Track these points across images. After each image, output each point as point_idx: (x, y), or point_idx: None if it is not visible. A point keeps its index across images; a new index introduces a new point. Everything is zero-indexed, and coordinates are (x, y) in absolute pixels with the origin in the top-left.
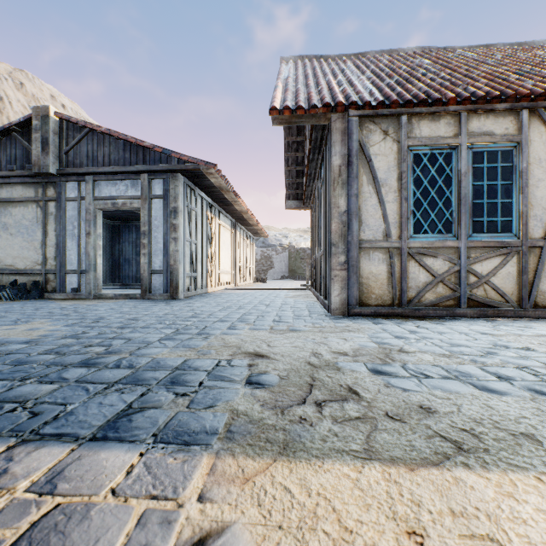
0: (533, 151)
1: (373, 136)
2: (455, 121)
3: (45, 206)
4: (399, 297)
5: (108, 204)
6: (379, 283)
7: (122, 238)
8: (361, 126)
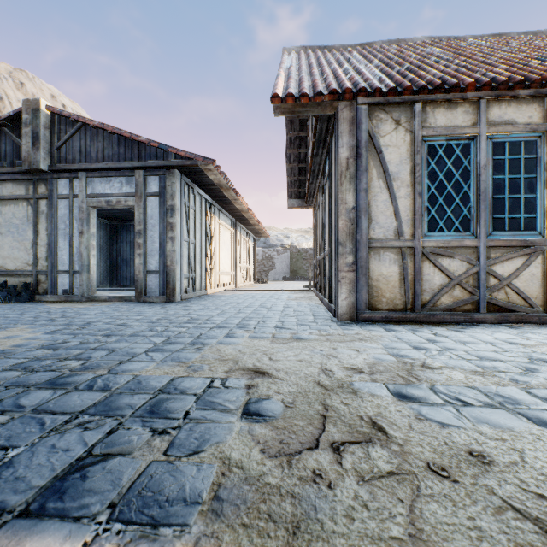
0: None
1: (383, 125)
2: (473, 109)
3: (36, 204)
4: (412, 301)
5: (102, 202)
6: (390, 286)
7: (120, 238)
8: (370, 115)
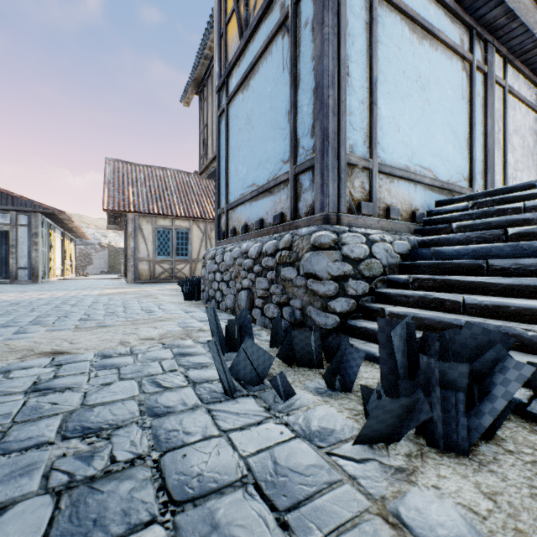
0: (194, 233)
1: (144, 222)
2: (171, 221)
3: None
4: (153, 276)
5: None
6: (146, 272)
7: None
8: (139, 219)
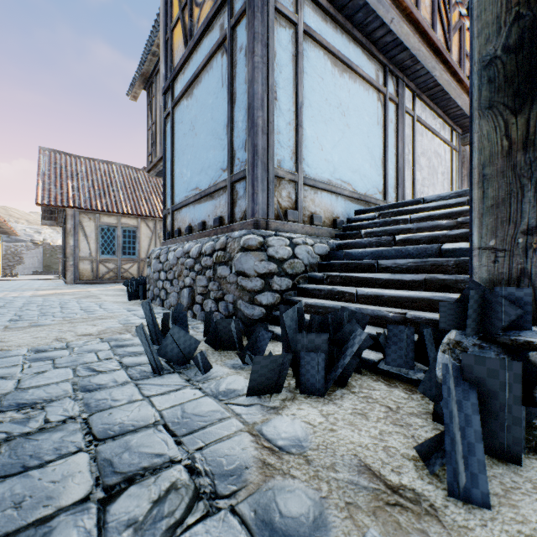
0: (143, 231)
1: (85, 219)
2: (117, 218)
3: None
4: (96, 277)
5: None
6: (88, 272)
7: None
8: (80, 215)
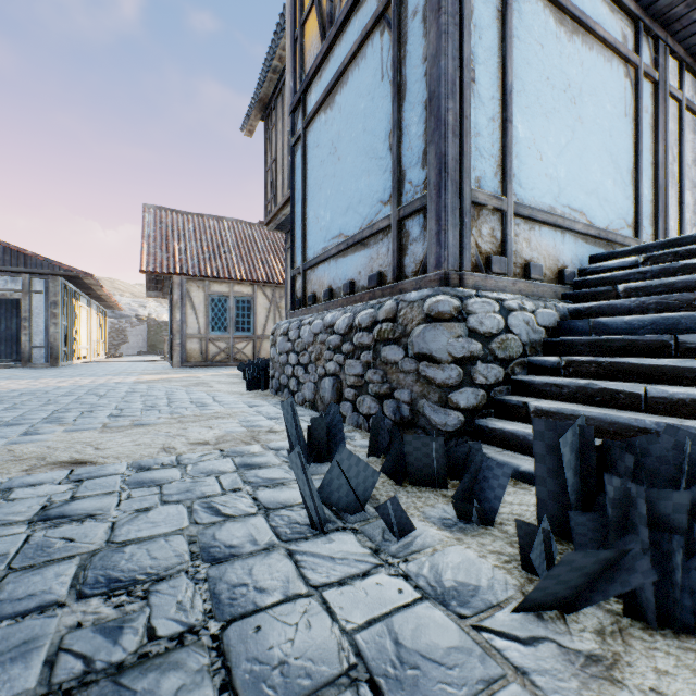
0: (259, 301)
1: (193, 288)
2: (229, 286)
3: None
4: (205, 358)
5: None
6: (196, 353)
7: None
8: (188, 283)
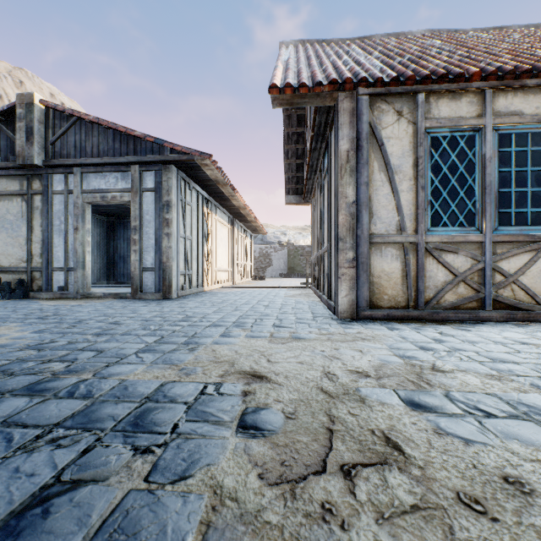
0: None
1: (385, 117)
2: (478, 100)
3: (31, 199)
4: (415, 298)
5: (97, 197)
6: (392, 283)
7: (117, 235)
8: (372, 106)
